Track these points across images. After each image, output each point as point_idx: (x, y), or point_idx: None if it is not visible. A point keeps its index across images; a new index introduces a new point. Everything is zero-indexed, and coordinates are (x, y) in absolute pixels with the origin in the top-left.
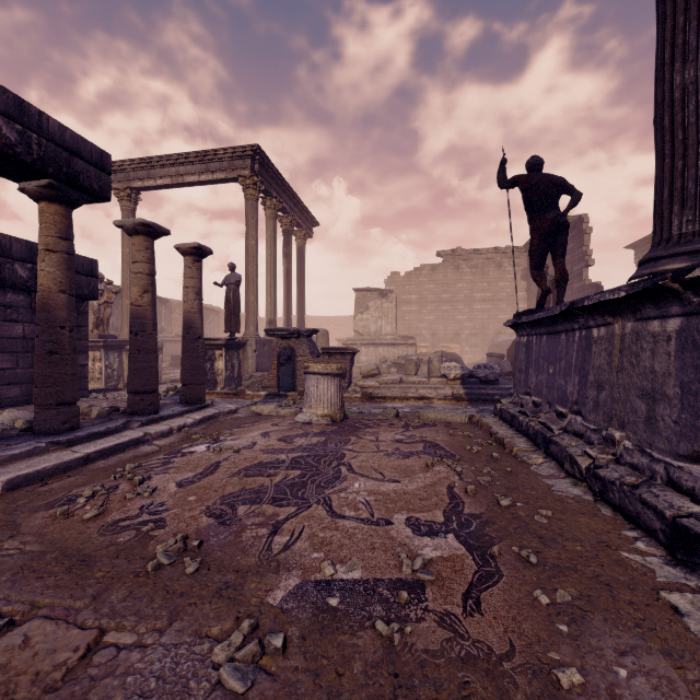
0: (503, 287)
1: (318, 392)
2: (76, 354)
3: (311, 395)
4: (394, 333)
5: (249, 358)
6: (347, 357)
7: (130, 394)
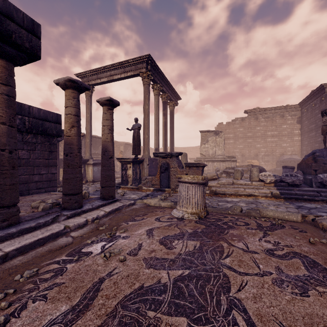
0: (285, 128)
1: (188, 195)
2: (15, 170)
3: (182, 197)
4: (223, 154)
5: (145, 168)
6: (199, 168)
7: (63, 195)
